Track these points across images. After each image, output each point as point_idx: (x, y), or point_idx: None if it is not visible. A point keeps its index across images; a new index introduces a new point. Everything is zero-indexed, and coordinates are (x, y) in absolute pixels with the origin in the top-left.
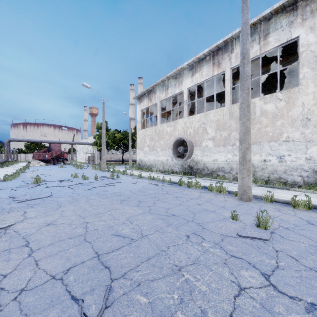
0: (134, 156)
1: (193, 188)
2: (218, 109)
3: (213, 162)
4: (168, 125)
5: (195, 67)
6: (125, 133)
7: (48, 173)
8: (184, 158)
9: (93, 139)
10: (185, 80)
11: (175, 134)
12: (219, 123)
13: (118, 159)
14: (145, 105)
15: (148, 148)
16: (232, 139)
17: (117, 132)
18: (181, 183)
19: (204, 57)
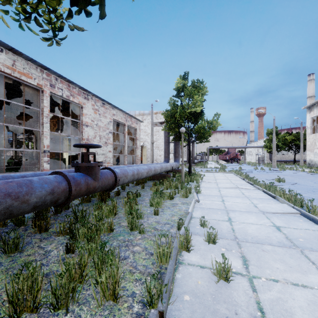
0: None
1: None
2: None
3: None
4: None
5: None
6: (297, 135)
7: (237, 167)
8: None
9: (263, 142)
10: None
11: None
12: None
13: (289, 159)
14: (315, 114)
15: None
16: None
17: (287, 134)
18: None
19: None
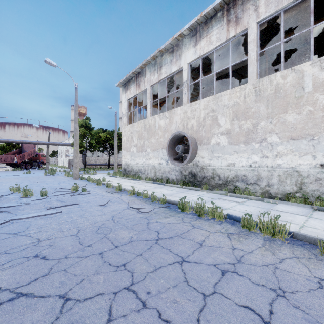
0: None
1: (209, 220)
2: (236, 88)
3: (227, 168)
4: (162, 116)
5: (200, 31)
6: (112, 133)
7: None
8: (185, 162)
9: None
10: (186, 53)
11: (171, 129)
12: (238, 109)
13: (104, 162)
14: (132, 93)
15: (136, 149)
16: (259, 133)
17: (102, 130)
18: (183, 206)
19: (213, 14)
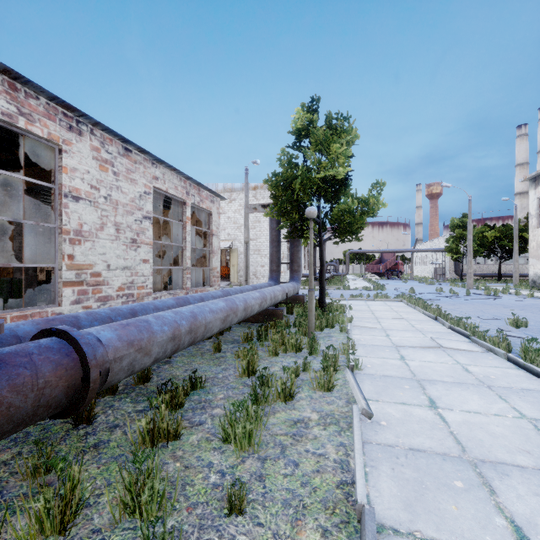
0: (526, 267)
1: None
2: None
3: None
4: None
5: None
6: (505, 230)
7: (402, 287)
8: None
9: (443, 242)
10: None
11: None
12: None
13: (488, 272)
14: None
15: None
16: None
17: (487, 228)
18: None
19: None
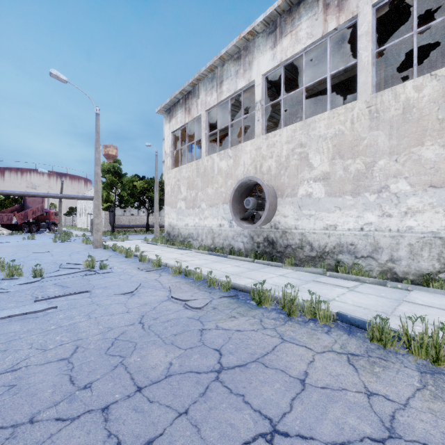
0: None
1: (307, 324)
2: (338, 109)
3: (325, 232)
4: (223, 155)
5: (281, 25)
6: (151, 181)
7: None
8: (258, 223)
9: None
10: (259, 59)
11: (237, 174)
12: (342, 141)
13: (141, 223)
14: (179, 123)
15: (185, 204)
16: (377, 177)
17: (137, 178)
18: (260, 296)
19: None
